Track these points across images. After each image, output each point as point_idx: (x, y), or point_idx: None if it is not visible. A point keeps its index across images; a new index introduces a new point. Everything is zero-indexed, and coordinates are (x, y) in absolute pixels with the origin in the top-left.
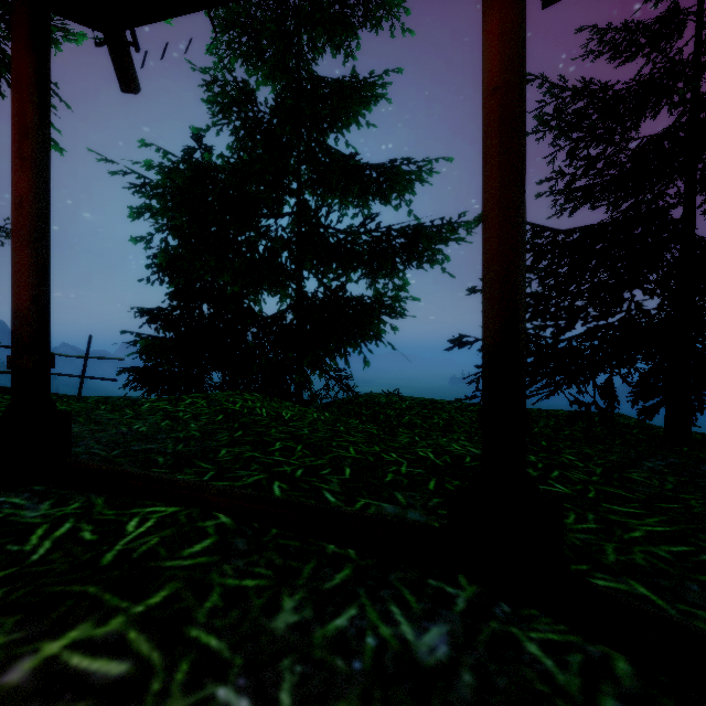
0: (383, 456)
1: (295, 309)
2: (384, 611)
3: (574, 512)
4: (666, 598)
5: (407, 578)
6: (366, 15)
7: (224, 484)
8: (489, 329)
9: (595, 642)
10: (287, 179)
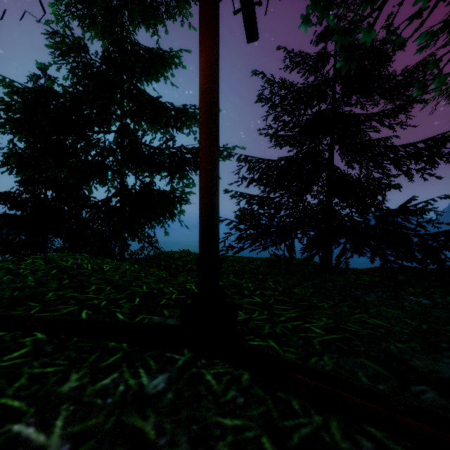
0: (164, 289)
1: (118, 196)
2: (134, 372)
3: (258, 311)
4: (281, 345)
5: (154, 354)
6: (167, 11)
7: (45, 315)
8: (201, 217)
9: (239, 369)
10: (113, 107)
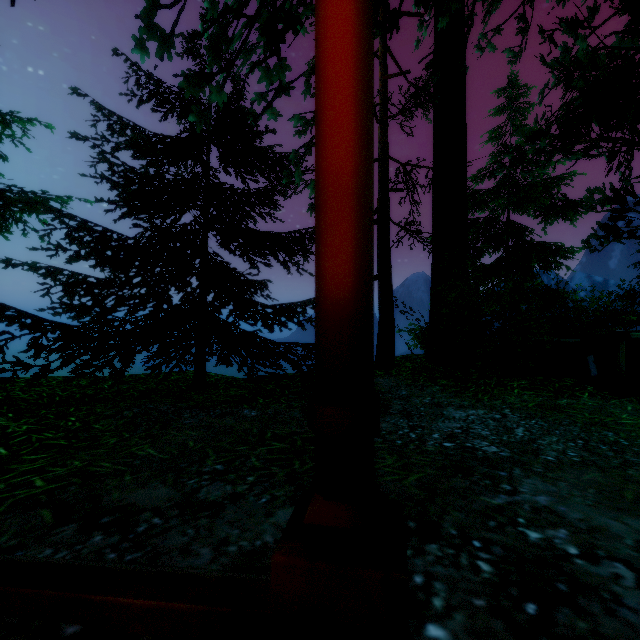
0: None
1: None
2: None
3: None
4: None
5: None
6: None
7: None
8: None
9: None
10: None
